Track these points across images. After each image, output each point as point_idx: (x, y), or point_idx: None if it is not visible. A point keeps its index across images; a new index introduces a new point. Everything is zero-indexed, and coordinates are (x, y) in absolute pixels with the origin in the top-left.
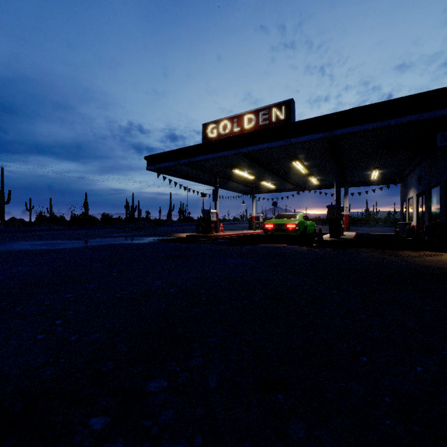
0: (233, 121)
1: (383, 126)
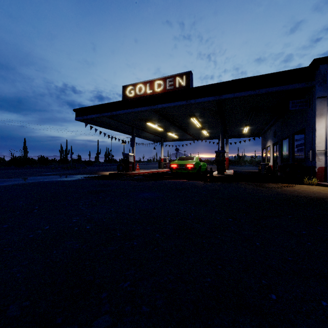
0: (147, 85)
1: (255, 94)
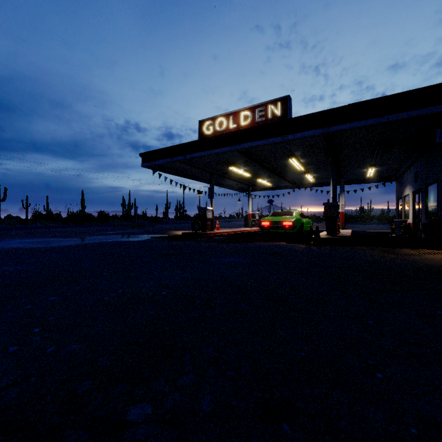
0: (229, 118)
1: (382, 122)
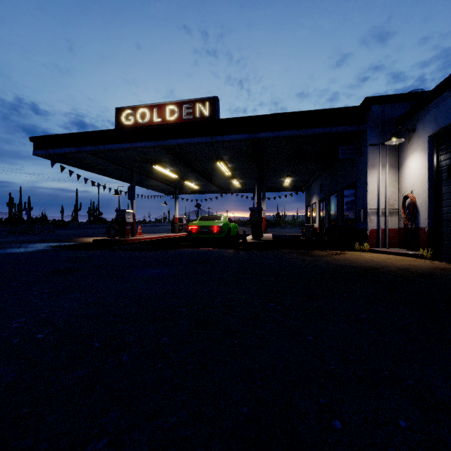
0: (153, 110)
1: (299, 135)
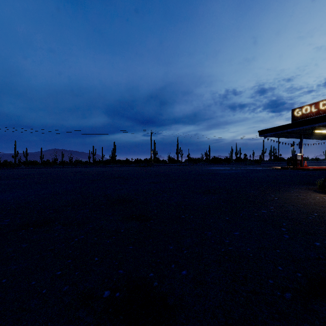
0: (312, 106)
1: None
